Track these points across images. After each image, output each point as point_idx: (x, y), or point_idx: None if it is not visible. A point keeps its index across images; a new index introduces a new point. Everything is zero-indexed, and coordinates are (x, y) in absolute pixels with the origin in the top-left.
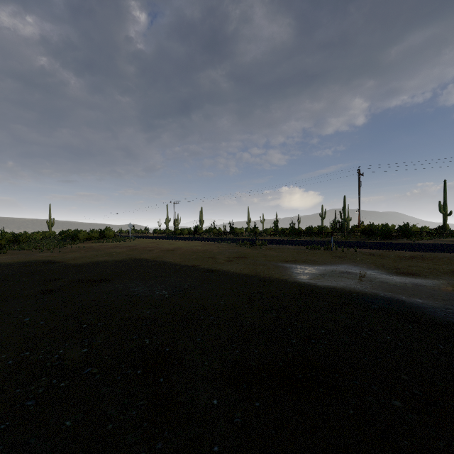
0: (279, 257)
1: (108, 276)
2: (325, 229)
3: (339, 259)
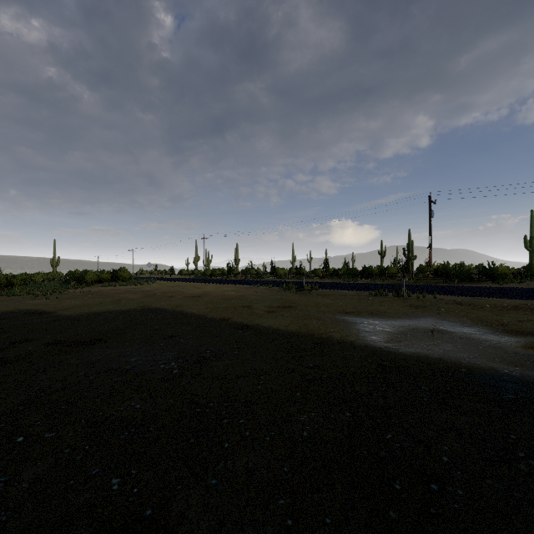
0: (336, 306)
1: (103, 335)
2: (388, 270)
3: (417, 309)
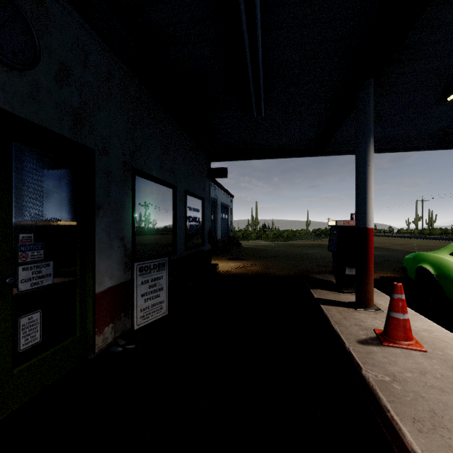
0: None
1: None
2: None
3: None
